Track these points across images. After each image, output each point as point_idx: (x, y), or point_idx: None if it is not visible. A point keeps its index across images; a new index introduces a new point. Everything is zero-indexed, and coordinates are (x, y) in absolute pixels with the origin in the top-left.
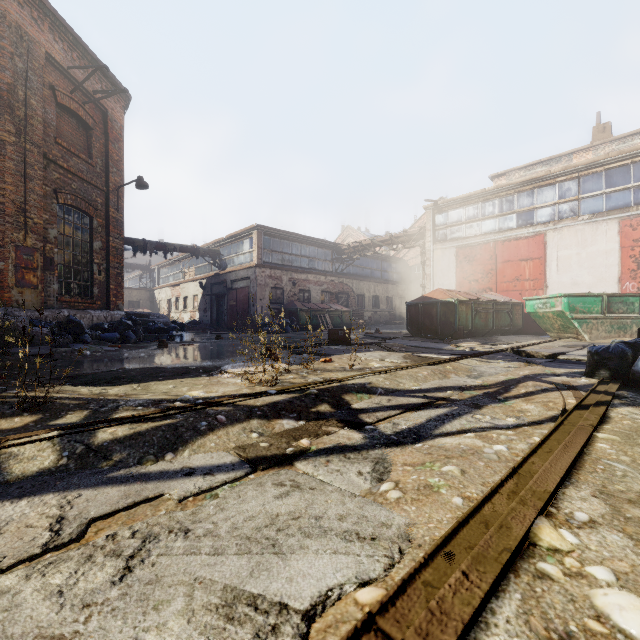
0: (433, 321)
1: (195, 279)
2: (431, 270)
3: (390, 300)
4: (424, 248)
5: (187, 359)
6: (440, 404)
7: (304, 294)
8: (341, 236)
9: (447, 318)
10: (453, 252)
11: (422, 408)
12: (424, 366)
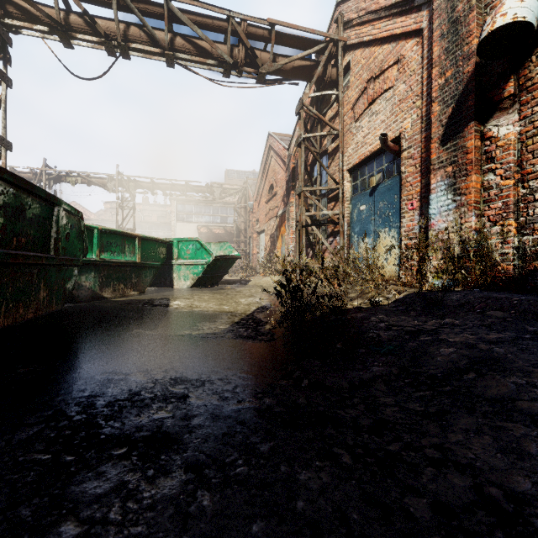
0: None
1: None
2: None
3: None
4: None
5: None
6: None
7: None
8: None
9: None
10: None
11: None
12: None
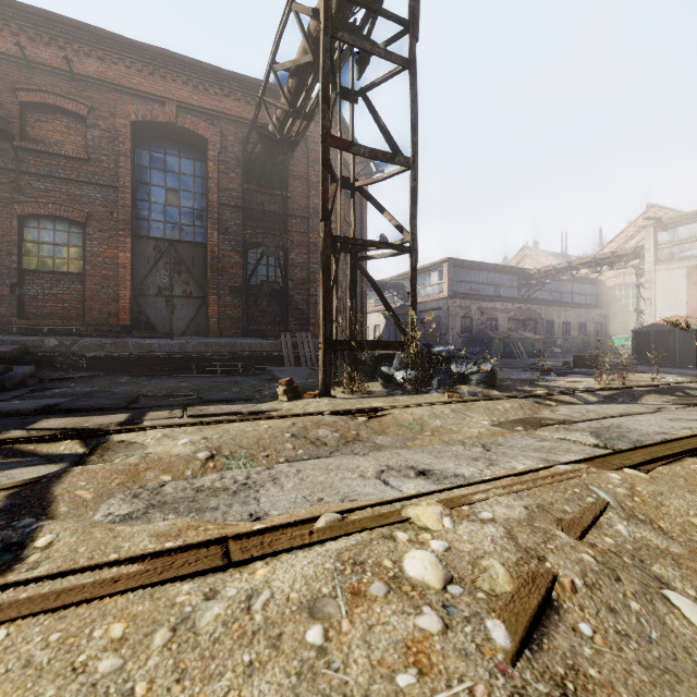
0: (669, 349)
1: (377, 310)
2: (652, 293)
3: (583, 326)
4: (639, 269)
5: None
6: None
7: (491, 322)
8: (516, 257)
9: (688, 346)
10: (683, 273)
11: None
12: None
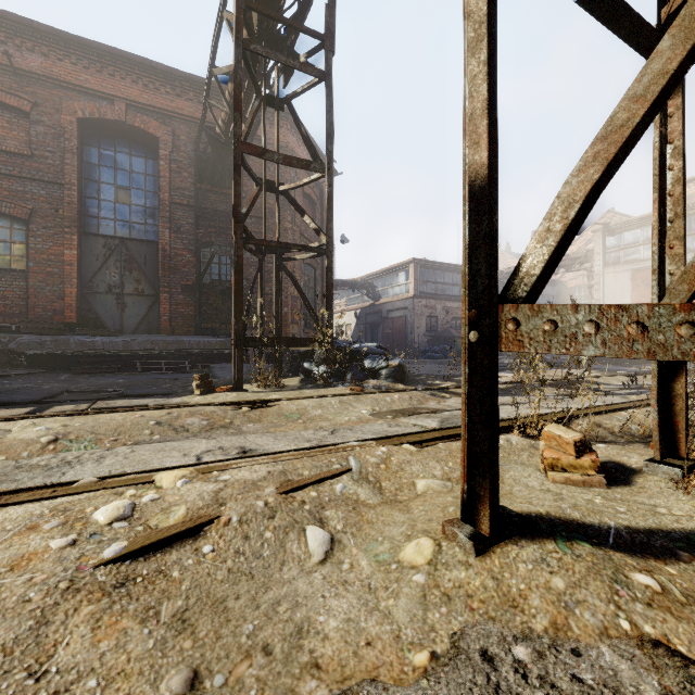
0: None
1: (349, 309)
2: (601, 295)
3: None
4: (591, 271)
5: (426, 372)
6: (641, 389)
7: (456, 321)
8: None
9: None
10: (628, 275)
11: (631, 389)
12: (619, 376)
